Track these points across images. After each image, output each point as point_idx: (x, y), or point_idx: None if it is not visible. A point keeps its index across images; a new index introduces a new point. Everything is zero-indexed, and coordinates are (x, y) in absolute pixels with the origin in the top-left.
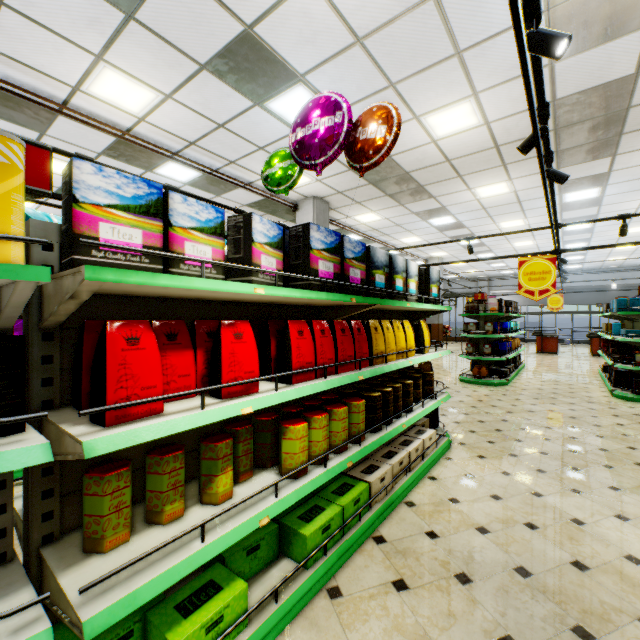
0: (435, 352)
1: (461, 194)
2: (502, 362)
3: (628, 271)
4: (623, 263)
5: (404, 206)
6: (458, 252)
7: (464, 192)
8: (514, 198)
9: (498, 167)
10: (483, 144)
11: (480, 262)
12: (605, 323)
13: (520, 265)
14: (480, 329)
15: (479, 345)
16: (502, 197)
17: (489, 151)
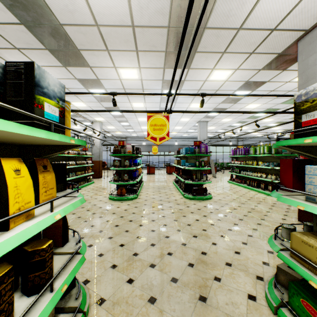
0: (48, 213)
1: (110, 70)
2: (134, 183)
3: (177, 139)
4: (176, 135)
5: (67, 69)
6: (111, 119)
7: (112, 69)
8: (141, 85)
9: (133, 52)
10: (124, 17)
11: (122, 127)
12: (177, 160)
13: (148, 118)
14: (122, 164)
15: (121, 174)
16: (134, 82)
17: (128, 29)
